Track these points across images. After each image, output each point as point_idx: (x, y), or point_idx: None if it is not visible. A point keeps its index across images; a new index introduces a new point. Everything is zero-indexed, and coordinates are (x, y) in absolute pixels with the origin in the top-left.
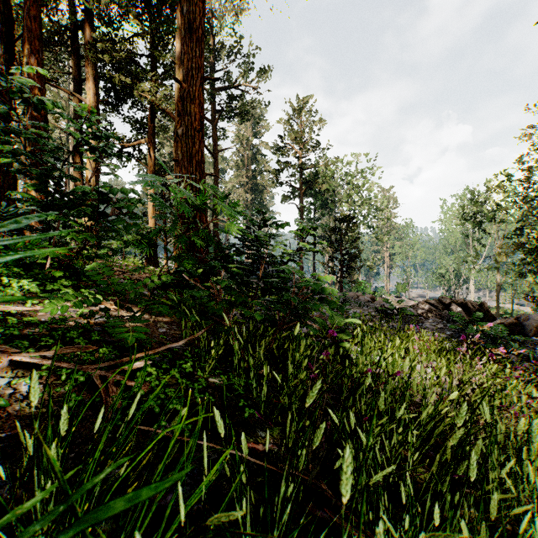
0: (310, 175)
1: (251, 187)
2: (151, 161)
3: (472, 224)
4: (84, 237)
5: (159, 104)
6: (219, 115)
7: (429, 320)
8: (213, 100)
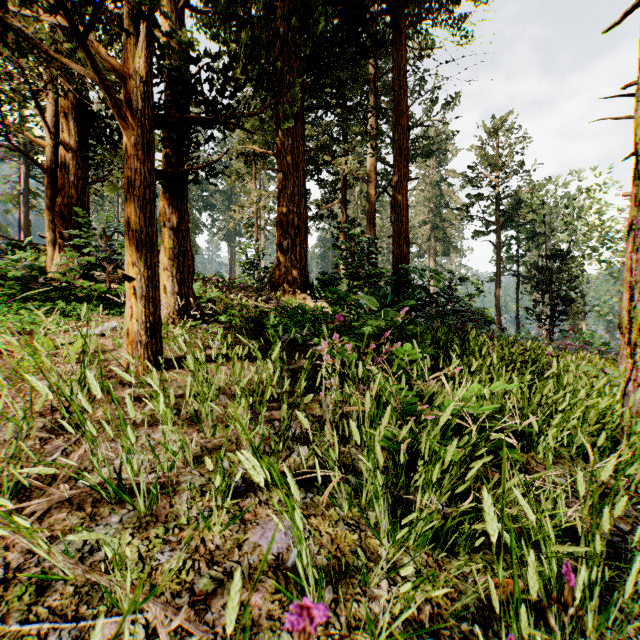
0: (511, 202)
1: (435, 224)
2: (343, 220)
3: None
4: (370, 291)
5: (354, 173)
6: None
7: None
8: None
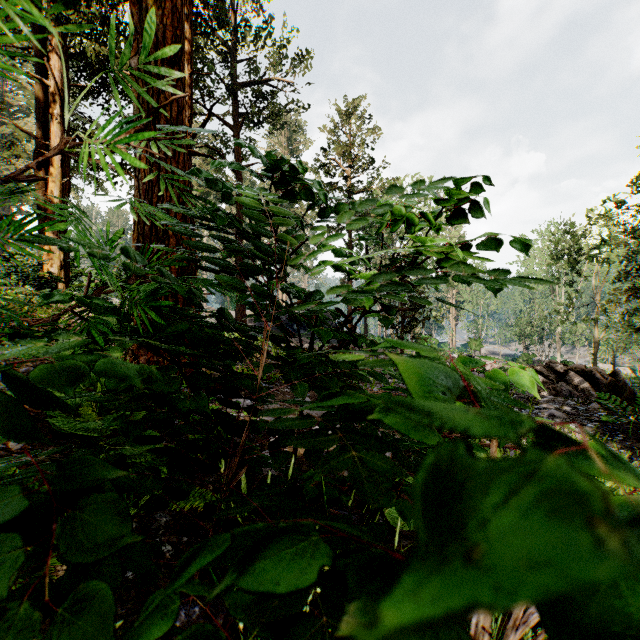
0: None
1: None
2: None
3: (564, 264)
4: None
5: None
6: (244, 119)
7: (546, 399)
8: (235, 98)
